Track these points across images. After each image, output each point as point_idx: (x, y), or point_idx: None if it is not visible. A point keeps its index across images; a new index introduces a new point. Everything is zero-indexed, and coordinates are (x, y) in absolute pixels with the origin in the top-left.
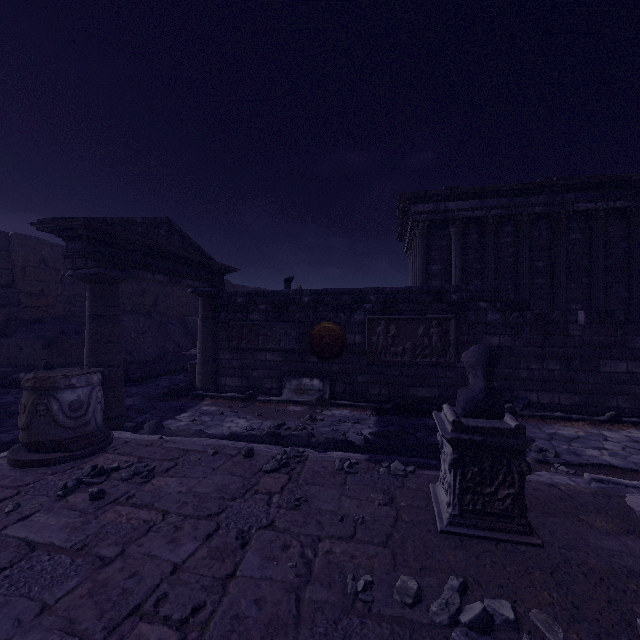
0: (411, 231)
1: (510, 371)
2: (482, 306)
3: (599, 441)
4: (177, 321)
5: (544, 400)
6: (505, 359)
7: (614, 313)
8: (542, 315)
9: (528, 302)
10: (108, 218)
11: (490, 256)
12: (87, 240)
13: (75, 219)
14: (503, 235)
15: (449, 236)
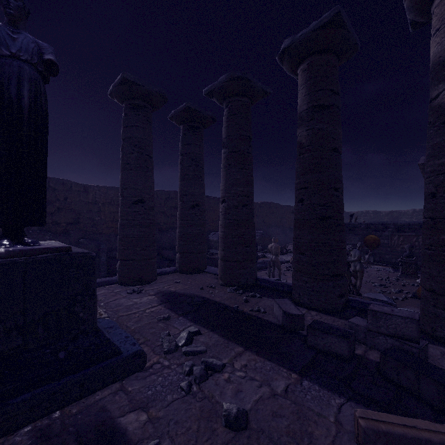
0: None
1: None
2: None
3: None
4: (288, 229)
5: None
6: None
7: None
8: None
9: None
10: None
11: None
12: None
13: None
14: None
15: None
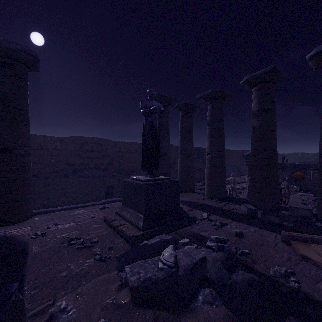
0: None
1: None
2: None
3: None
4: (235, 167)
5: None
6: None
7: None
8: None
9: None
10: (249, 153)
11: None
12: (248, 158)
13: (249, 156)
14: None
15: None
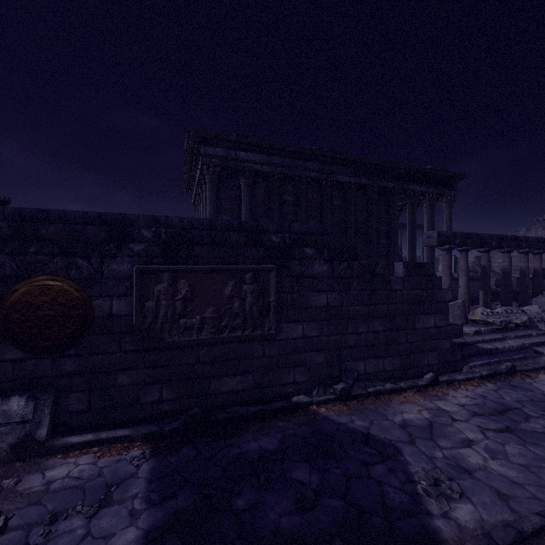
0: (200, 177)
1: (338, 338)
2: (308, 253)
3: (450, 424)
4: None
5: (371, 369)
6: (333, 323)
7: (426, 265)
8: (369, 266)
9: (356, 250)
10: None
11: (276, 211)
12: None
13: None
14: (286, 193)
15: (239, 187)
